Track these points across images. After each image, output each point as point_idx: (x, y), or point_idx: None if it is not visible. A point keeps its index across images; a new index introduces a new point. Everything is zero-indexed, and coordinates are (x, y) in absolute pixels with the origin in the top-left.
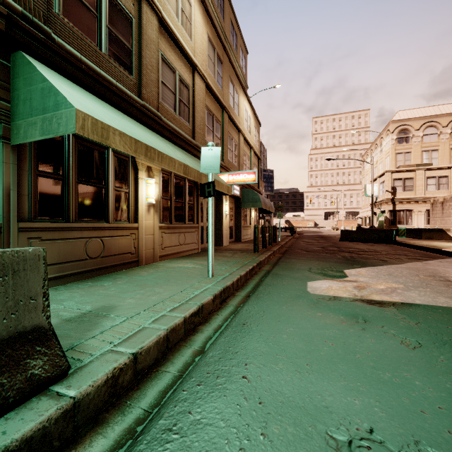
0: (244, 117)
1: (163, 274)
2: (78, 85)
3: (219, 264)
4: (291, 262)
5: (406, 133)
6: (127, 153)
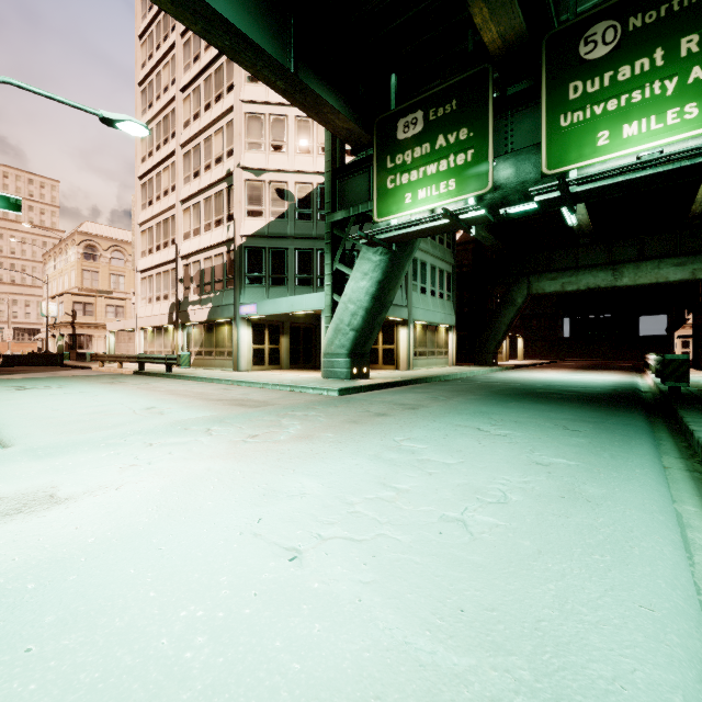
0: None
1: None
2: None
3: None
4: None
5: (94, 250)
6: None
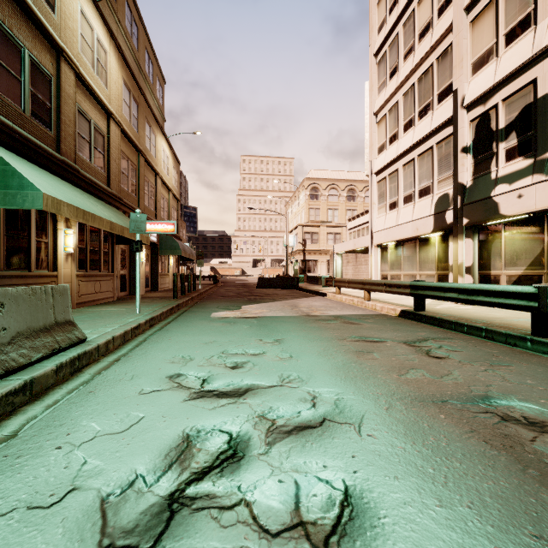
0: (161, 158)
1: (93, 315)
2: (10, 150)
3: (142, 307)
4: (205, 304)
5: (316, 191)
6: None
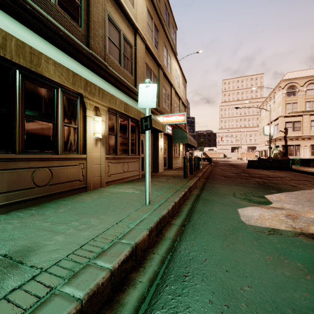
0: (174, 75)
1: (105, 200)
2: (23, 24)
3: (155, 189)
4: (215, 187)
5: (293, 88)
6: (76, 94)
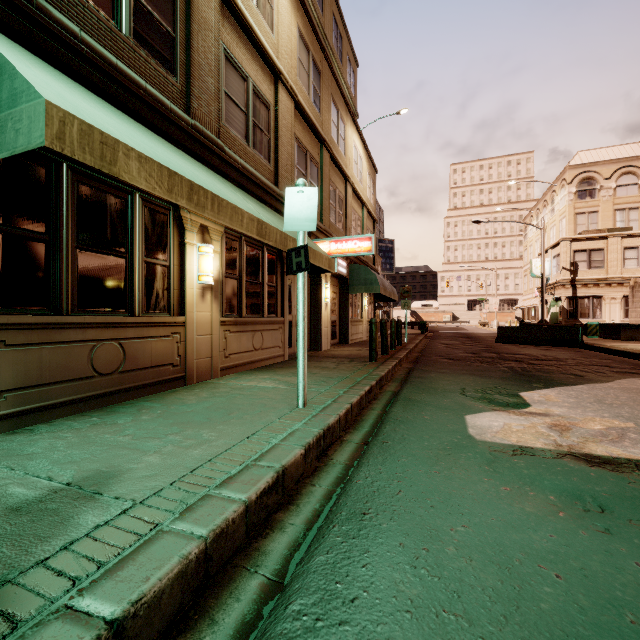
0: (352, 158)
1: (222, 401)
2: (75, 81)
3: (315, 382)
4: (430, 378)
5: (591, 183)
6: (166, 203)
